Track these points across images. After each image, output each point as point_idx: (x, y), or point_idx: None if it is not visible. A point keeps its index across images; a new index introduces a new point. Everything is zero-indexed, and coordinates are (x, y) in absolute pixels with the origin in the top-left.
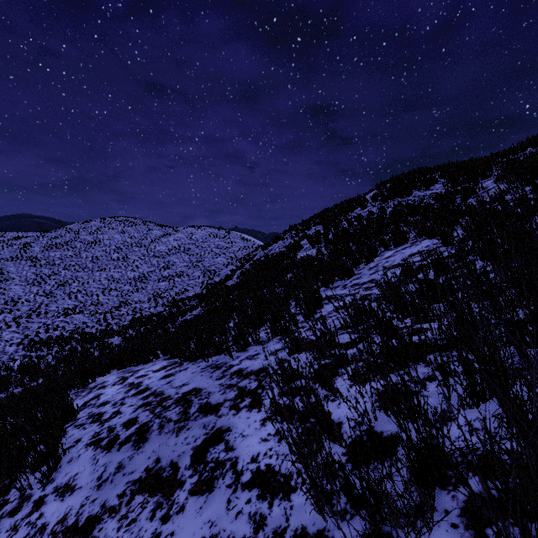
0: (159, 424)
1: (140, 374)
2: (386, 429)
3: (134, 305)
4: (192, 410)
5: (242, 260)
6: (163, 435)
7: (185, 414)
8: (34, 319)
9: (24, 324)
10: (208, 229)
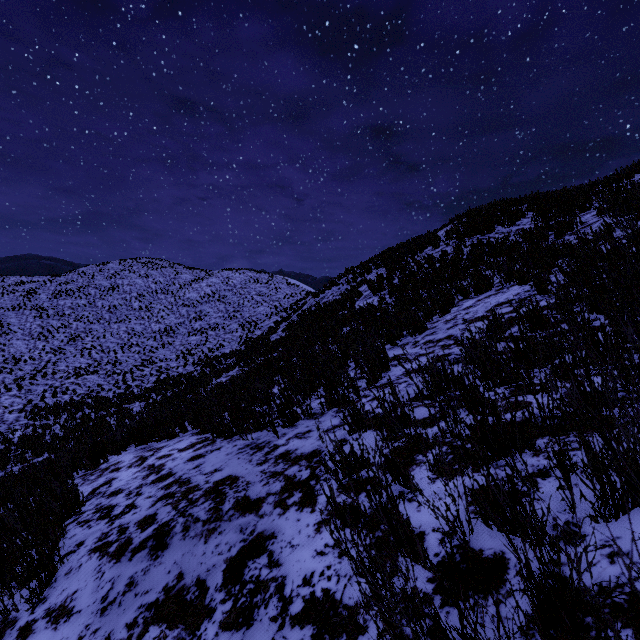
0: (183, 524)
1: (163, 453)
2: (486, 545)
3: (160, 364)
4: (225, 507)
5: (288, 309)
6: (188, 540)
7: (216, 511)
8: (39, 380)
9: (27, 387)
10: (248, 272)
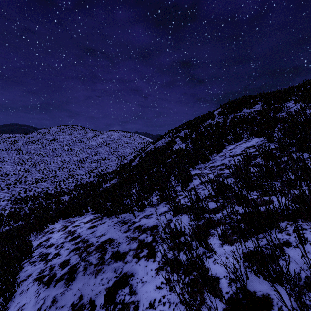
0: (83, 266)
1: (76, 224)
2: (257, 289)
3: (77, 177)
4: (106, 256)
5: (140, 150)
6: (86, 275)
7: (102, 259)
8: (17, 185)
9: (12, 188)
10: (120, 132)
